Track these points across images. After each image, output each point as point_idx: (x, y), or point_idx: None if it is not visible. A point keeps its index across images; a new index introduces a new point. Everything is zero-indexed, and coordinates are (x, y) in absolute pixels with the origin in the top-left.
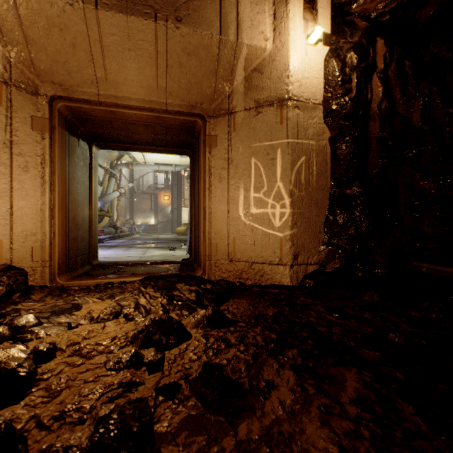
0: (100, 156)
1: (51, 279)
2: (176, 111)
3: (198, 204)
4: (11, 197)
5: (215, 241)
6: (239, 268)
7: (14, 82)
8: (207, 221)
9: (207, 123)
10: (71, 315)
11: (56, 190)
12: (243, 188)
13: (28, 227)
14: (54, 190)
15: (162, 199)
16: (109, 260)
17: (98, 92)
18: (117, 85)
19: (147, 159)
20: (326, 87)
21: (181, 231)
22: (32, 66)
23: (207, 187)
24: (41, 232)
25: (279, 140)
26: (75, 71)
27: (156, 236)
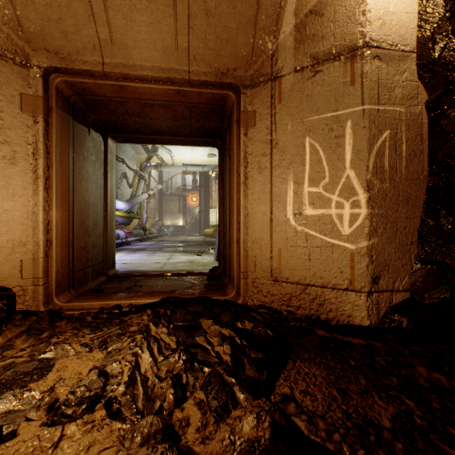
0: (130, 159)
1: (46, 301)
2: (202, 81)
3: (229, 204)
4: None
5: (253, 252)
6: (287, 291)
7: None
8: (241, 225)
9: (242, 95)
10: (23, 391)
11: (53, 187)
12: (293, 180)
13: (16, 235)
14: (51, 188)
15: (190, 201)
16: (130, 268)
17: (103, 60)
18: (126, 49)
19: (175, 160)
20: (423, 25)
21: (209, 233)
22: (19, 29)
23: (241, 180)
24: (33, 241)
25: (349, 108)
26: (72, 31)
27: (183, 238)
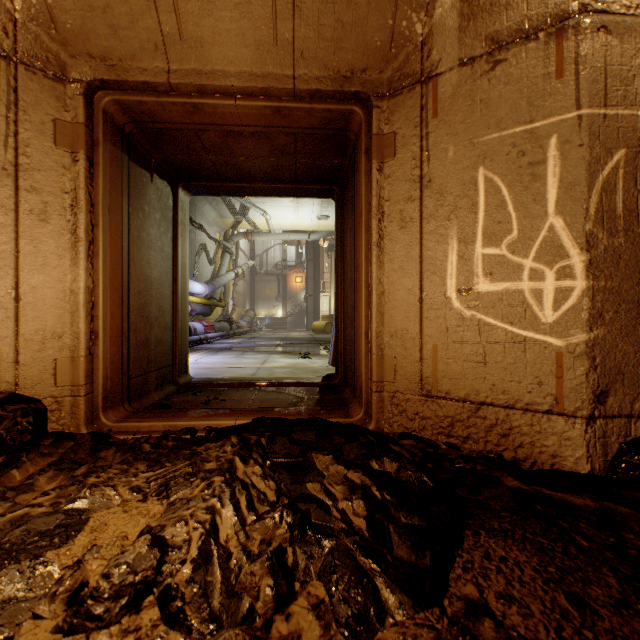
0: (211, 224)
1: (90, 419)
2: (313, 92)
3: (354, 279)
4: (16, 269)
5: (391, 351)
6: (447, 413)
7: (22, 57)
8: (373, 310)
9: (375, 110)
10: (35, 564)
11: (99, 255)
12: (457, 238)
13: (48, 323)
14: (97, 256)
15: (293, 282)
16: (209, 374)
17: (168, 66)
18: (201, 47)
19: (272, 225)
20: None
21: (319, 327)
22: (52, 26)
23: (373, 241)
24: (71, 332)
25: (554, 116)
26: (124, 25)
27: (283, 334)
